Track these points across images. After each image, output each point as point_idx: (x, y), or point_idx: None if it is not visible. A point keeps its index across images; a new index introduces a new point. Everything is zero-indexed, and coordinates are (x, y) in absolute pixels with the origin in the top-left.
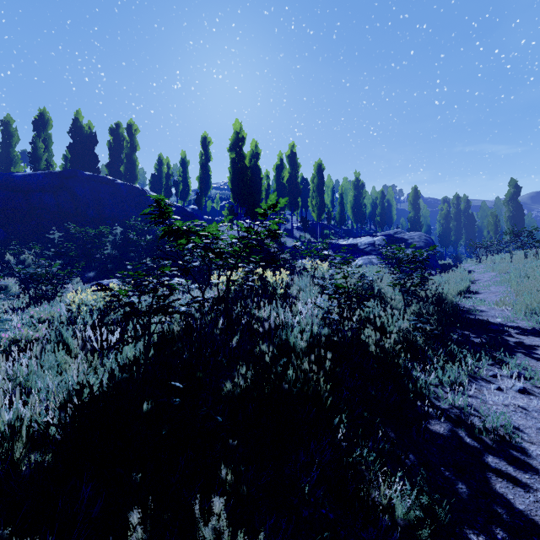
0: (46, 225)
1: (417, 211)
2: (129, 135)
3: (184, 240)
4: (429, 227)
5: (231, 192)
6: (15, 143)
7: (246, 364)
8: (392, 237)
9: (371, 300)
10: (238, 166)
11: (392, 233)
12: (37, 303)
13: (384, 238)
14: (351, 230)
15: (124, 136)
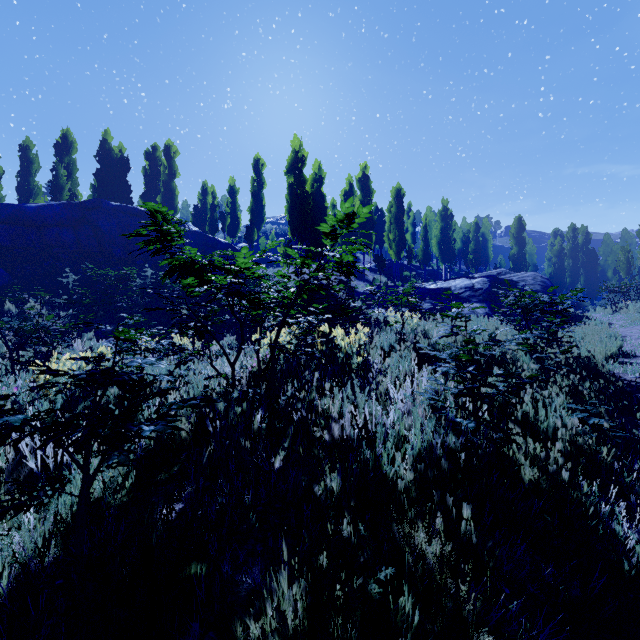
0: (62, 267)
1: (521, 246)
2: (167, 159)
3: (193, 278)
4: (535, 267)
5: (289, 225)
6: (35, 171)
7: (292, 578)
8: (496, 279)
9: None
10: (297, 193)
11: (495, 273)
12: (21, 369)
13: (486, 280)
14: (437, 272)
15: (162, 161)
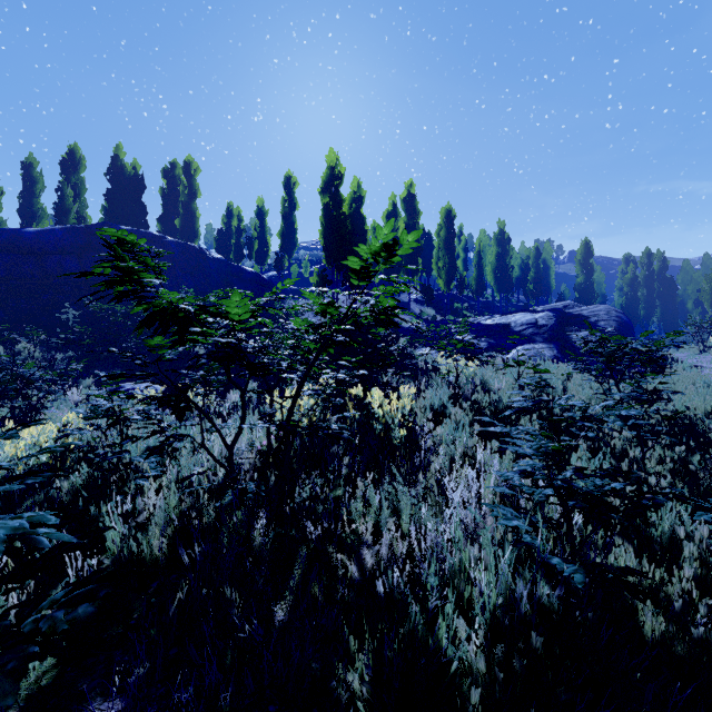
0: (63, 300)
1: (589, 274)
2: (187, 177)
3: (161, 337)
4: (603, 297)
5: (323, 251)
6: (39, 192)
7: None
8: (563, 313)
9: (585, 449)
10: (333, 214)
11: (561, 307)
12: None
13: (551, 315)
14: (492, 303)
15: (182, 179)
